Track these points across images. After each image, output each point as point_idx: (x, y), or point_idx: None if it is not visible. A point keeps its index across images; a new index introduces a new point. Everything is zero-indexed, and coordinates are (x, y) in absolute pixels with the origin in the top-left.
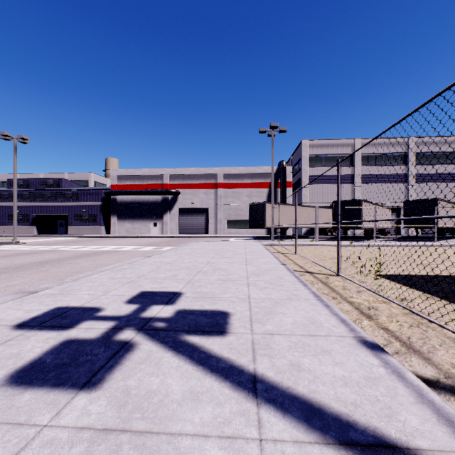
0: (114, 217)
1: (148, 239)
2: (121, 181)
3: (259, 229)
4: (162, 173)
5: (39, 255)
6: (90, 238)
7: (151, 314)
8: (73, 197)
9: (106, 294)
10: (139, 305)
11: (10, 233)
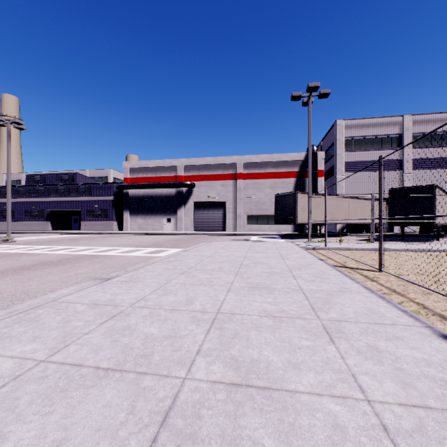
0: (126, 213)
1: (158, 236)
2: (134, 174)
3: (284, 225)
4: (176, 164)
5: None
6: (97, 235)
7: None
8: (86, 192)
9: None
10: None
11: (26, 229)
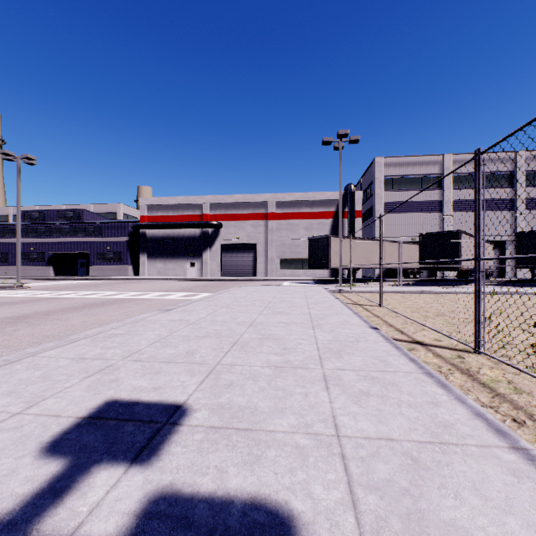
0: (143, 256)
1: (183, 282)
2: (152, 212)
3: (320, 270)
4: (201, 202)
5: (28, 305)
6: (113, 281)
7: (67, 523)
8: (95, 232)
9: (27, 411)
10: (66, 463)
11: (23, 275)
